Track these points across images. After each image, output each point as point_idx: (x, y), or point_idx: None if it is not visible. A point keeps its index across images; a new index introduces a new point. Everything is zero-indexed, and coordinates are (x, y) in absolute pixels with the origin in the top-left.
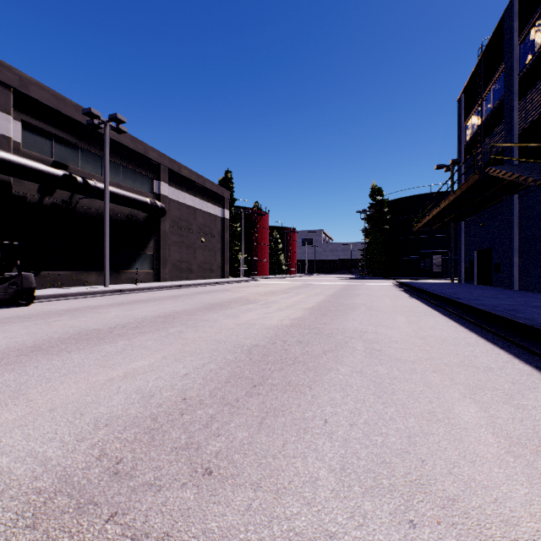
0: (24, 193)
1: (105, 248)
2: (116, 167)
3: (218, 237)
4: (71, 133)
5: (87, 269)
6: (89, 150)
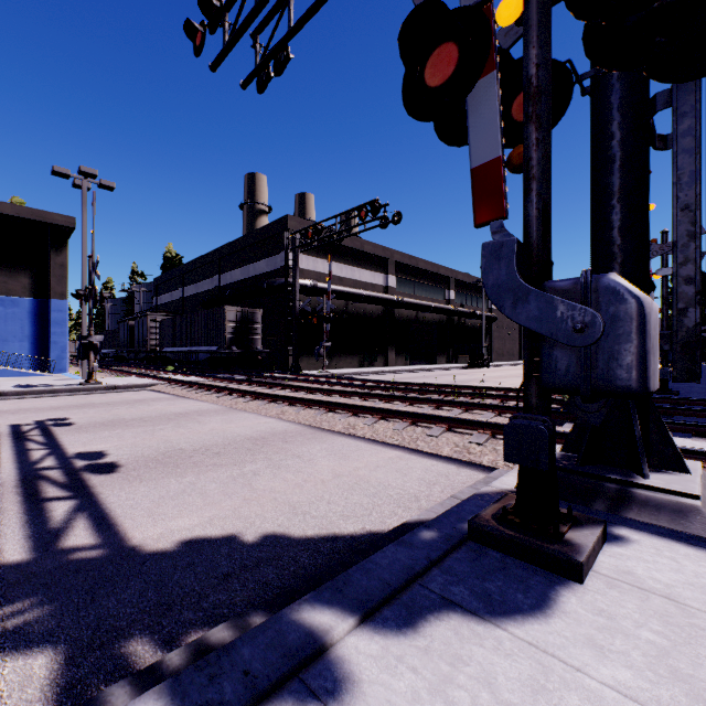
0: (454, 322)
1: (482, 344)
2: (475, 299)
3: (516, 330)
4: (464, 289)
5: (467, 355)
6: (468, 294)
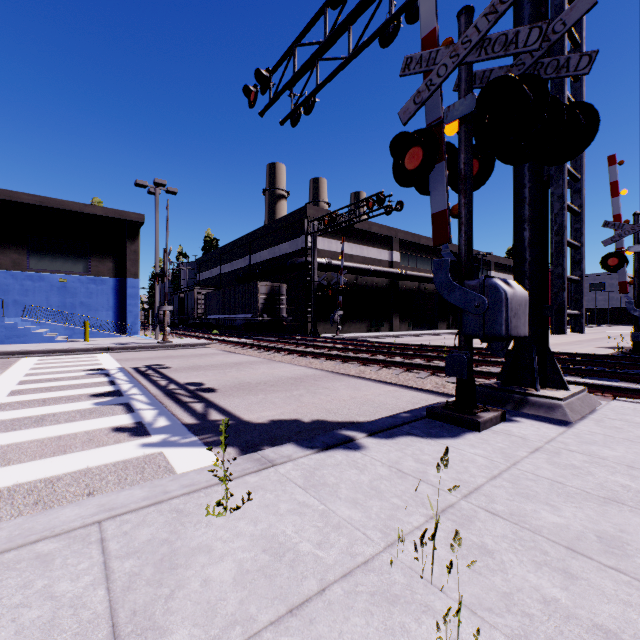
0: None
1: None
2: None
3: None
4: None
5: None
6: None
